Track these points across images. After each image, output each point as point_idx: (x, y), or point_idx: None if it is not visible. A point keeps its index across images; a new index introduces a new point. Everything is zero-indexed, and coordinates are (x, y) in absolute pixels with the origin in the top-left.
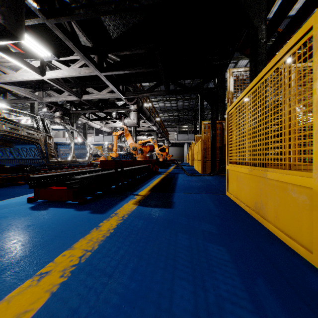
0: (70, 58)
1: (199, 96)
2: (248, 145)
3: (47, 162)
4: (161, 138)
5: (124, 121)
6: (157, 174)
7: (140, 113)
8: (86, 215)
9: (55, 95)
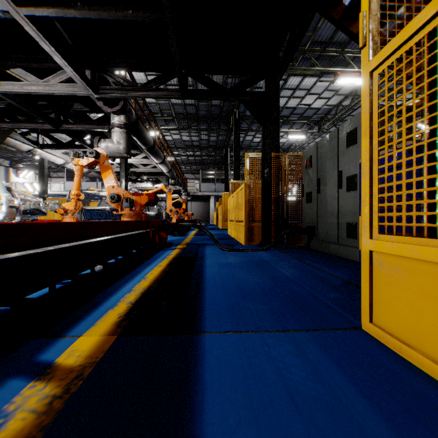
0: None
1: (234, 125)
2: None
3: None
4: (176, 188)
5: (100, 145)
6: (164, 249)
7: (135, 135)
8: None
9: None
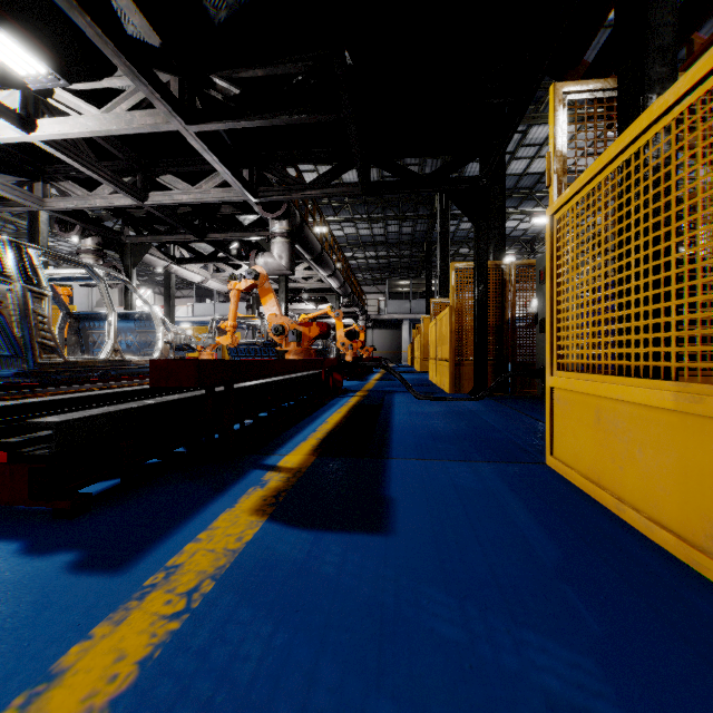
0: (104, 85)
1: (439, 210)
2: (662, 305)
3: (32, 364)
4: (350, 309)
5: (257, 261)
6: (340, 396)
7: (298, 242)
8: (42, 587)
9: (77, 193)
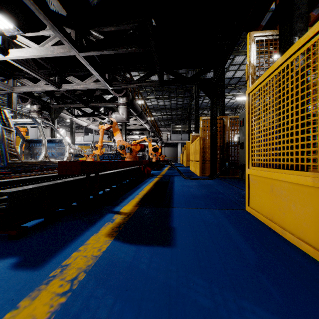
0: (40, 34)
1: (194, 94)
2: (305, 135)
3: (6, 163)
4: (154, 138)
5: (112, 116)
6: (149, 177)
7: (131, 107)
8: None
9: (29, 84)
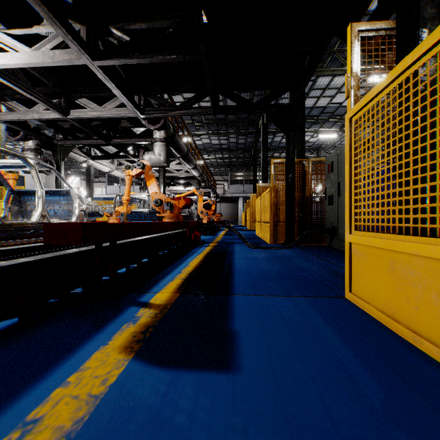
0: (34, 31)
1: (262, 128)
2: None
3: None
4: (206, 190)
5: (144, 157)
6: (199, 246)
7: (172, 146)
8: None
9: (20, 109)
